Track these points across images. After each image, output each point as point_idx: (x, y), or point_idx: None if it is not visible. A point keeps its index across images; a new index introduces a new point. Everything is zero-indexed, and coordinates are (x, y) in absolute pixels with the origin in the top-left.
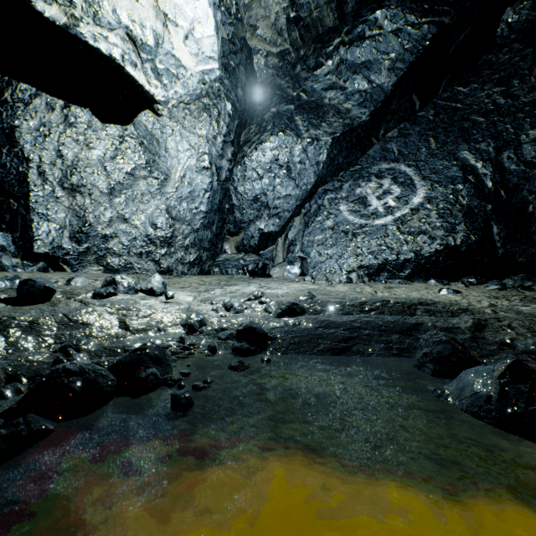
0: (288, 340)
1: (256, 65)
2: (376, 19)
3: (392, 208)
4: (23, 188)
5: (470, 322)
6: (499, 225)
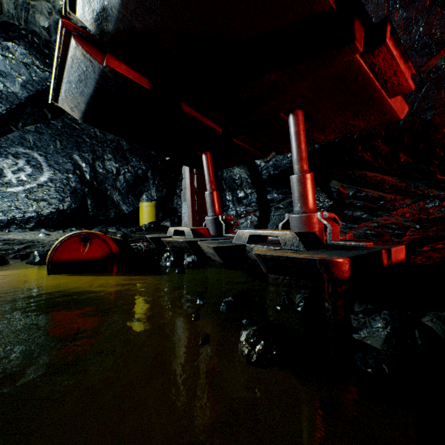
0: None
1: None
2: (9, 47)
3: (24, 181)
4: None
5: (24, 246)
6: (92, 200)
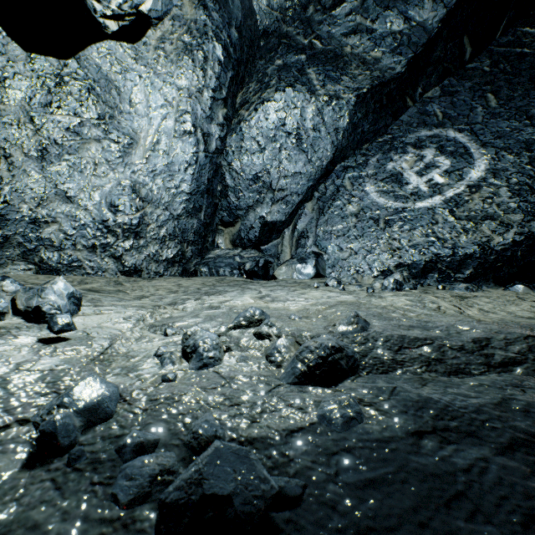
0: (345, 510)
1: (256, 4)
2: None
3: (440, 185)
4: None
5: None
6: None
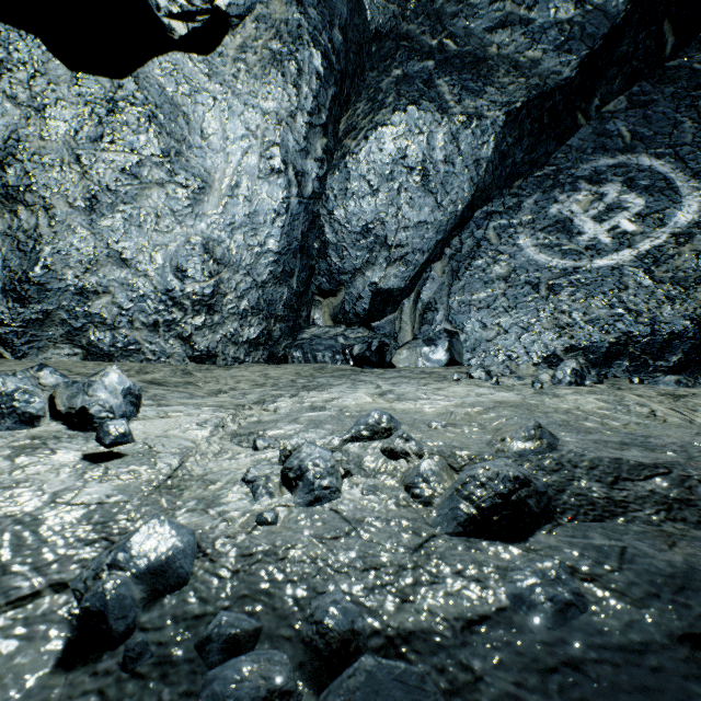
0: None
1: None
2: None
3: (629, 234)
4: None
5: None
6: None
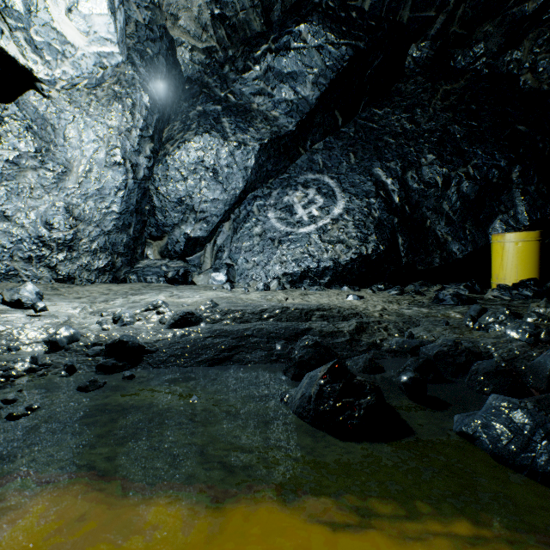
0: (169, 352)
1: (180, 58)
2: (300, 32)
3: (315, 217)
4: None
5: (353, 326)
6: (404, 237)
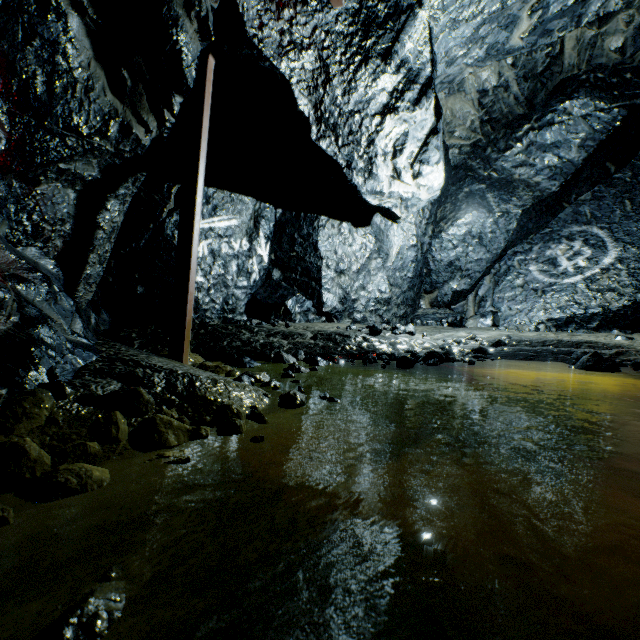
0: (499, 355)
1: (451, 155)
2: (565, 108)
3: (581, 268)
4: (319, 275)
5: (613, 351)
6: None
